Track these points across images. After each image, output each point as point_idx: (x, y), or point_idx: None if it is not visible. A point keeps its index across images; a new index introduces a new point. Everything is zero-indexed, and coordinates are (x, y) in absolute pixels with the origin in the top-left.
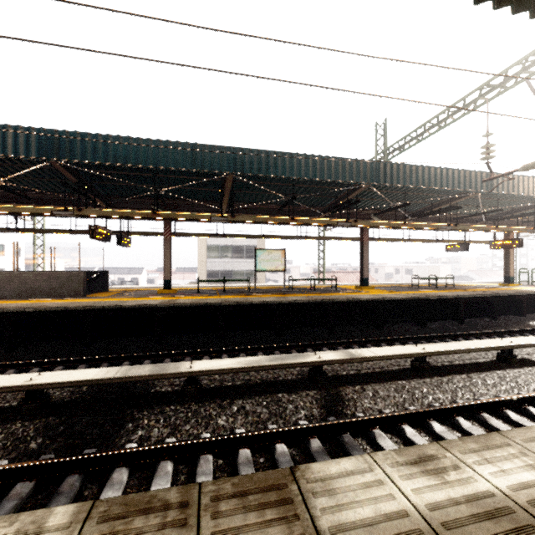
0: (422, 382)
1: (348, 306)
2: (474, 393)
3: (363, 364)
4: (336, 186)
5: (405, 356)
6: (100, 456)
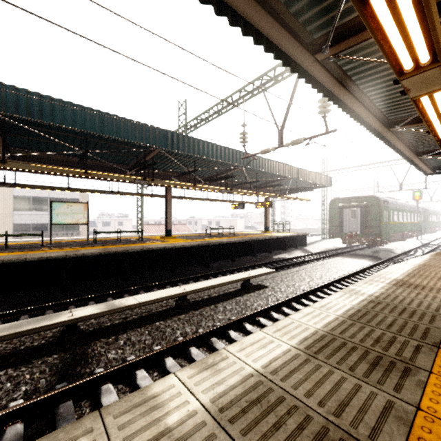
0: (178, 319)
1: (143, 255)
2: (215, 320)
3: (135, 310)
4: (134, 147)
5: (166, 298)
6: None
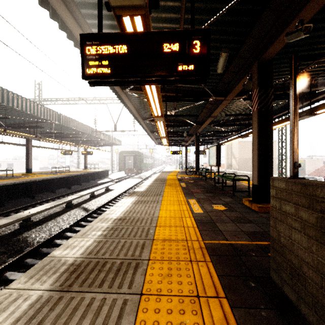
0: (98, 199)
1: (41, 183)
2: (109, 198)
3: (74, 200)
4: (30, 116)
5: (92, 192)
6: (46, 240)
